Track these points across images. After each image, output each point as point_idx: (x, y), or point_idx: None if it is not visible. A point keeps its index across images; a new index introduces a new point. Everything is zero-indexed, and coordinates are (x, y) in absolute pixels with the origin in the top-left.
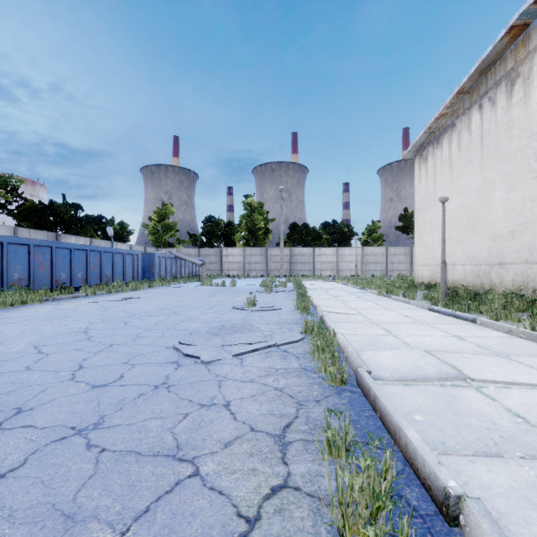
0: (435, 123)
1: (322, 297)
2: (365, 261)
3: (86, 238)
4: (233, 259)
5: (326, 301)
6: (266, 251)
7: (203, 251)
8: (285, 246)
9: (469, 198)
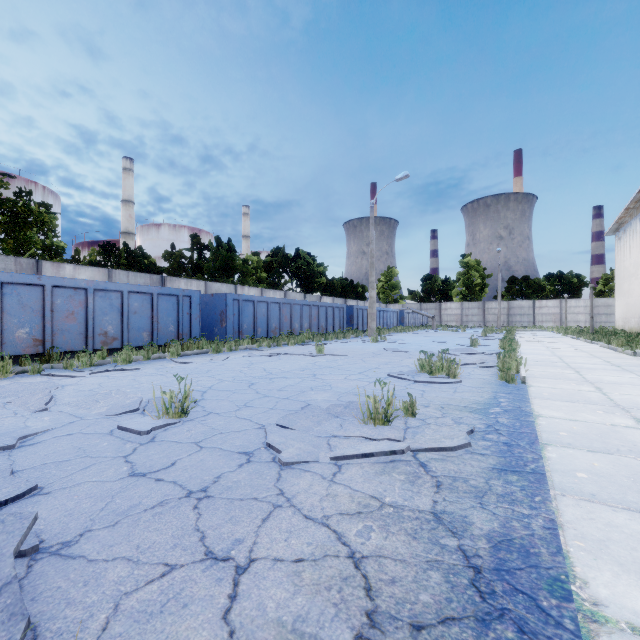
0: (619, 220)
1: (524, 335)
2: (595, 312)
3: (355, 301)
4: (451, 312)
5: (524, 336)
6: (483, 304)
7: (424, 305)
8: (503, 299)
9: (636, 275)
